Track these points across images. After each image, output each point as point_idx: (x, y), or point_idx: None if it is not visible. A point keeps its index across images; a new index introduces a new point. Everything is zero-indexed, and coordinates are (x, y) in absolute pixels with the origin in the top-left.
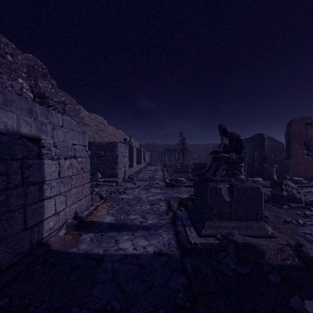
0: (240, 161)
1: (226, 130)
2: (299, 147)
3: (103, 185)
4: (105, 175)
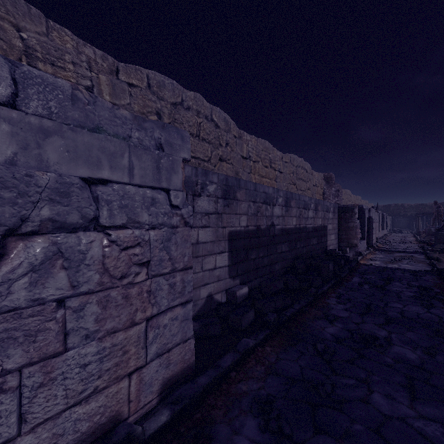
0: None
1: None
2: None
3: None
4: None
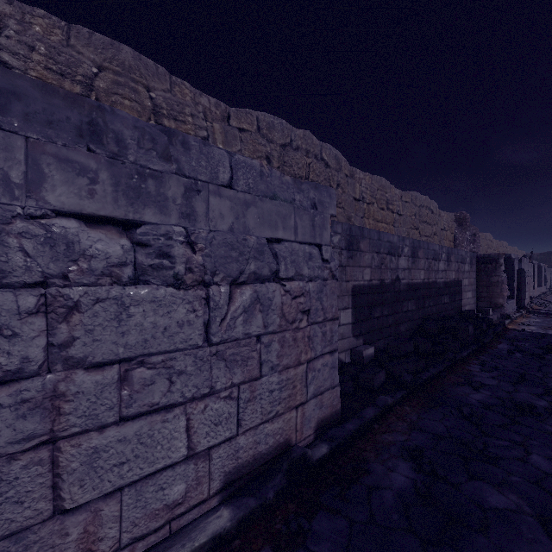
0: None
1: None
2: None
3: None
4: None
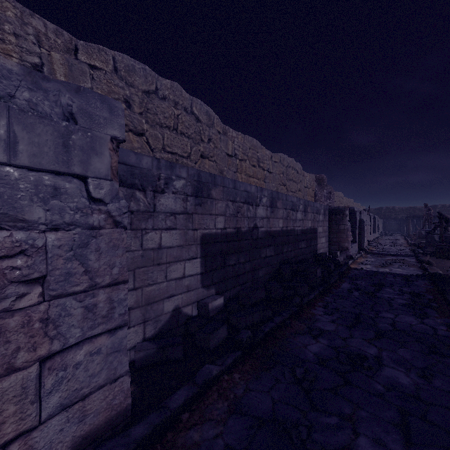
0: (448, 227)
1: (441, 214)
2: None
3: None
4: None
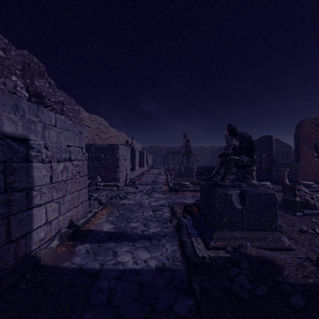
0: (252, 164)
1: (235, 130)
2: (309, 149)
3: (103, 190)
4: (105, 179)
